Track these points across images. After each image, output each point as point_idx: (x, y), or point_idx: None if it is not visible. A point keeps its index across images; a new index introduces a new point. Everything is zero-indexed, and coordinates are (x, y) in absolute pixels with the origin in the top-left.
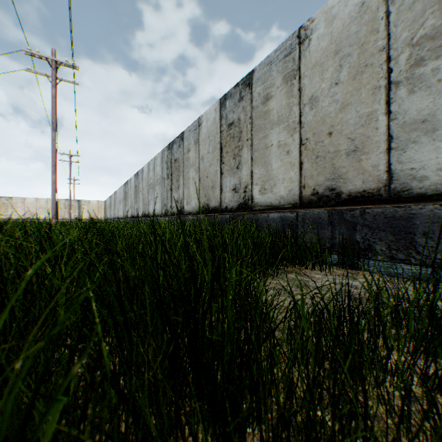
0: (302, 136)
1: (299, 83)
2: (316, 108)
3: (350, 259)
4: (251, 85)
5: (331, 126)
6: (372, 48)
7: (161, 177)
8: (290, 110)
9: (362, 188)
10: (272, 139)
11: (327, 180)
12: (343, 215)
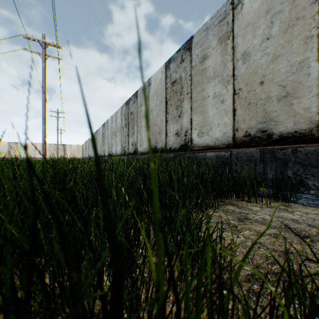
0: (235, 87)
1: (232, 42)
2: (248, 61)
3: (283, 192)
4: (190, 49)
5: (263, 76)
6: (304, 2)
7: (121, 126)
8: (224, 66)
9: (293, 129)
10: (208, 92)
11: (258, 123)
12: (274, 153)
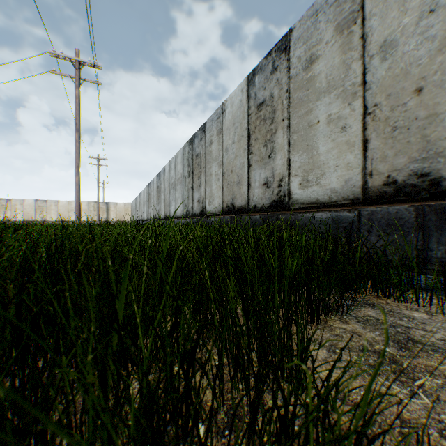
0: (367, 102)
1: (362, 28)
2: (392, 56)
3: None
4: (287, 49)
5: (421, 79)
6: None
7: (182, 176)
8: (347, 69)
9: None
10: (318, 114)
11: (412, 161)
12: None
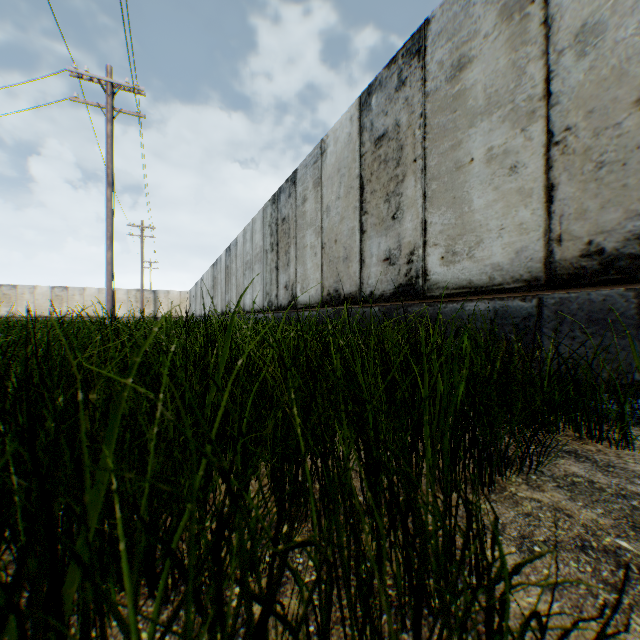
0: (554, 125)
1: (544, 7)
2: (596, 49)
3: None
4: (422, 51)
5: None
6: None
7: (262, 250)
8: (519, 74)
9: None
10: (472, 149)
11: (630, 217)
12: None
